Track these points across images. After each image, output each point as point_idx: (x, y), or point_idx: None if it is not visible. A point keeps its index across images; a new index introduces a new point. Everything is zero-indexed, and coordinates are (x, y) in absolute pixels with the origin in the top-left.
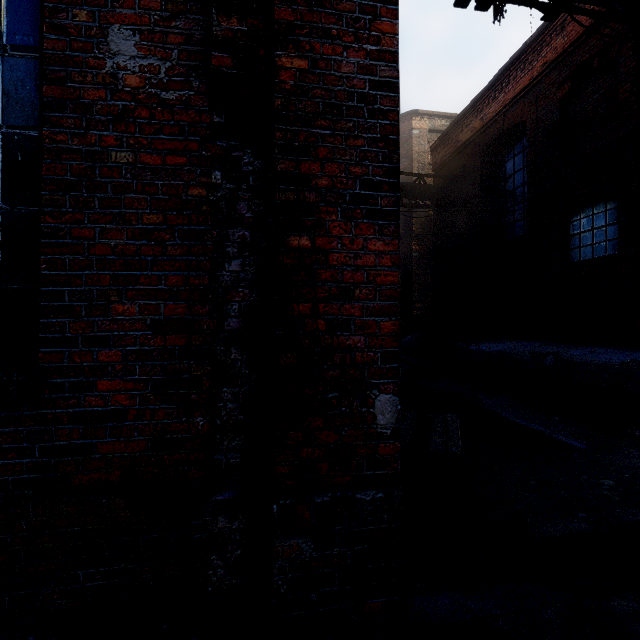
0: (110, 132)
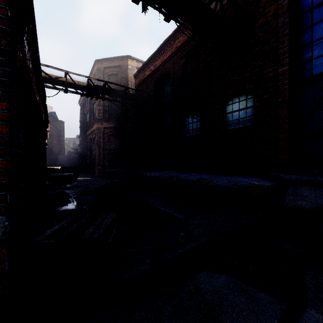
0: None
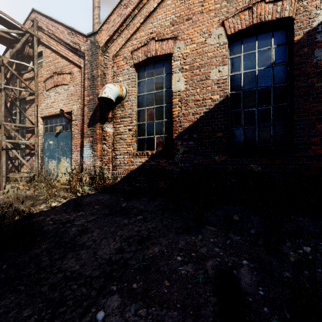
0: (314, 79)
